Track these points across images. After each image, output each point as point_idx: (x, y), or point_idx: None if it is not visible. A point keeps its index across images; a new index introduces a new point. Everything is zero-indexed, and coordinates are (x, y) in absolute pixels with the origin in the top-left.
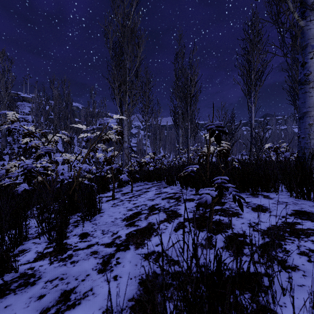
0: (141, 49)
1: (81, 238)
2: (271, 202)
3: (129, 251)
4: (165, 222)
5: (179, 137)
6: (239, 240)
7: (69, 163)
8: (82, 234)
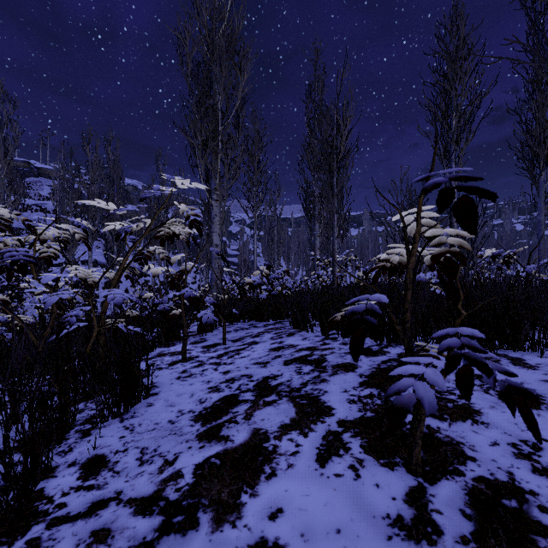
0: (245, 75)
1: (83, 474)
2: (539, 379)
3: (196, 535)
4: (294, 429)
5: (315, 238)
6: (506, 508)
7: (88, 287)
8: (90, 462)
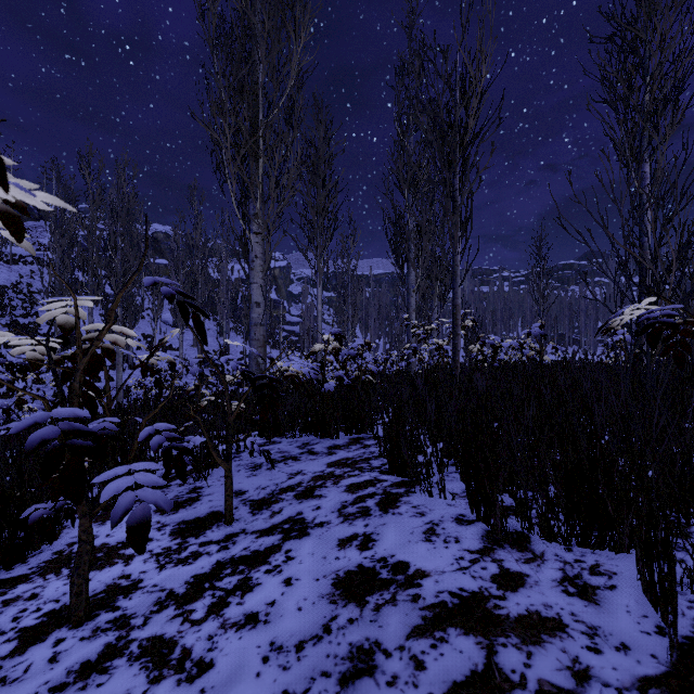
0: (302, 37)
1: None
2: None
3: None
4: None
5: (409, 294)
6: None
7: None
8: None
